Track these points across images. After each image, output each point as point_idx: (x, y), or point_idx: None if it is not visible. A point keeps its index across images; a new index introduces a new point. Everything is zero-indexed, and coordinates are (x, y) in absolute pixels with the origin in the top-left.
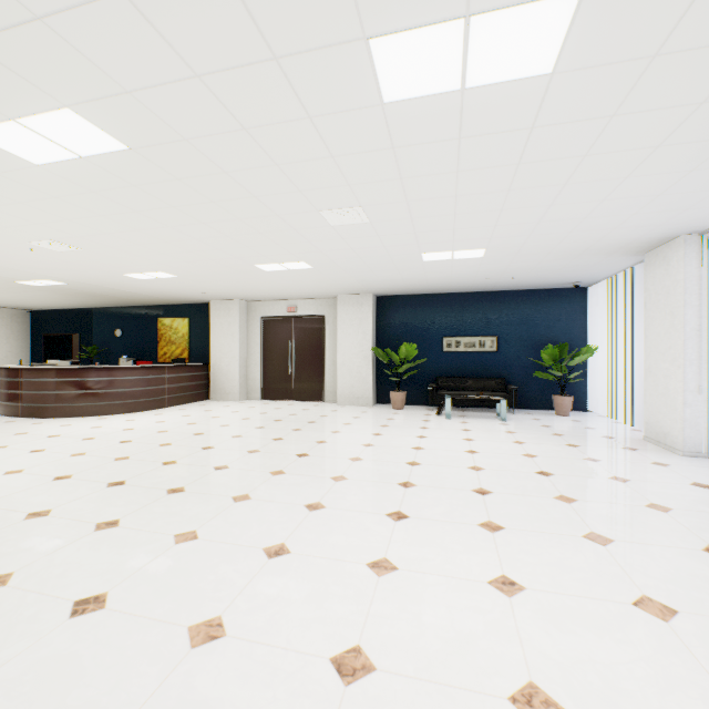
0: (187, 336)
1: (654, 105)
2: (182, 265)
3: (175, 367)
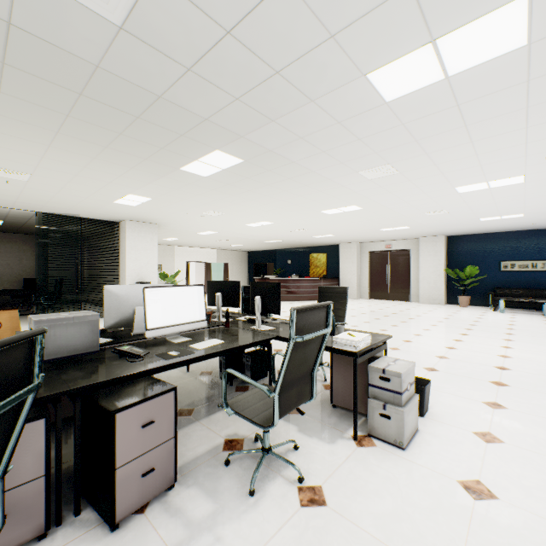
0: (325, 263)
1: None
2: (343, 232)
3: (325, 279)
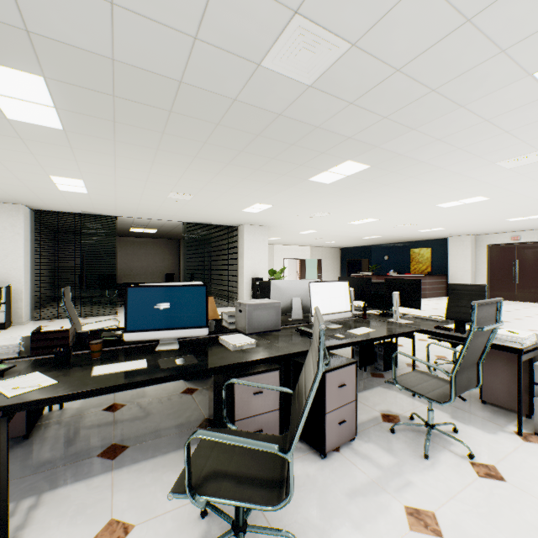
0: (429, 258)
1: None
2: (456, 224)
3: (430, 276)
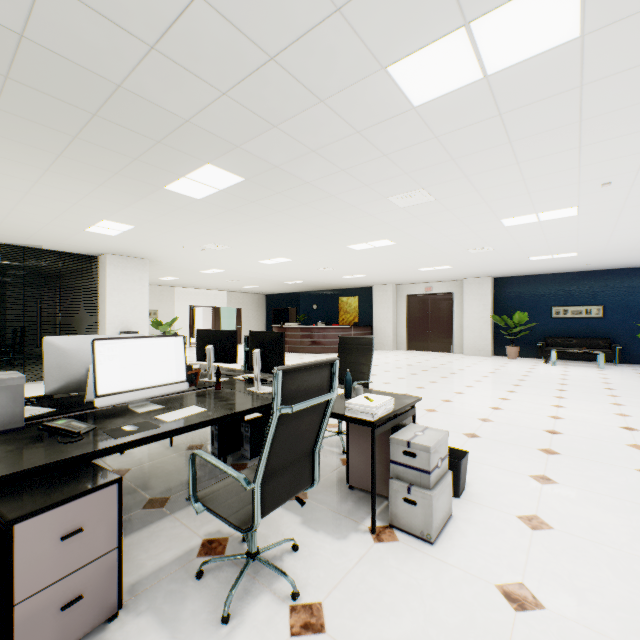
0: (357, 308)
1: (638, 213)
2: (376, 271)
3: (356, 327)
